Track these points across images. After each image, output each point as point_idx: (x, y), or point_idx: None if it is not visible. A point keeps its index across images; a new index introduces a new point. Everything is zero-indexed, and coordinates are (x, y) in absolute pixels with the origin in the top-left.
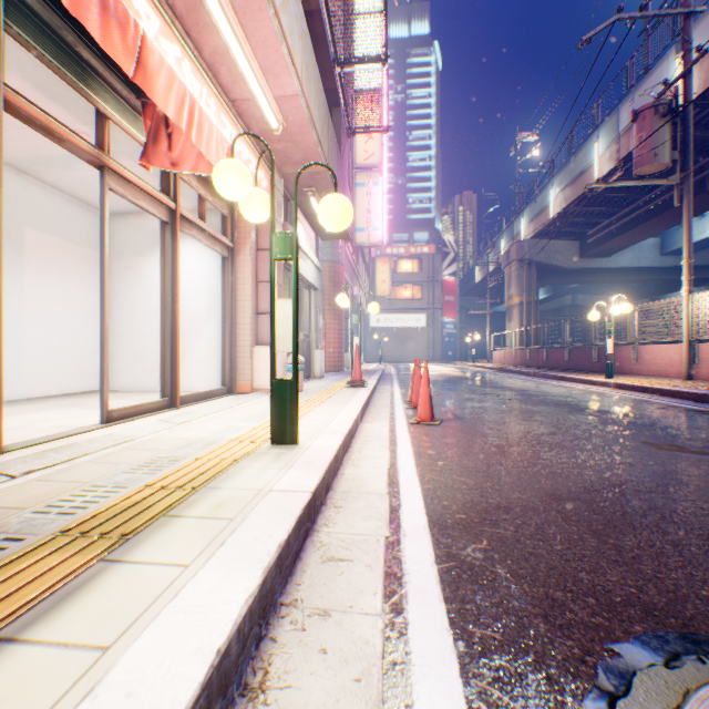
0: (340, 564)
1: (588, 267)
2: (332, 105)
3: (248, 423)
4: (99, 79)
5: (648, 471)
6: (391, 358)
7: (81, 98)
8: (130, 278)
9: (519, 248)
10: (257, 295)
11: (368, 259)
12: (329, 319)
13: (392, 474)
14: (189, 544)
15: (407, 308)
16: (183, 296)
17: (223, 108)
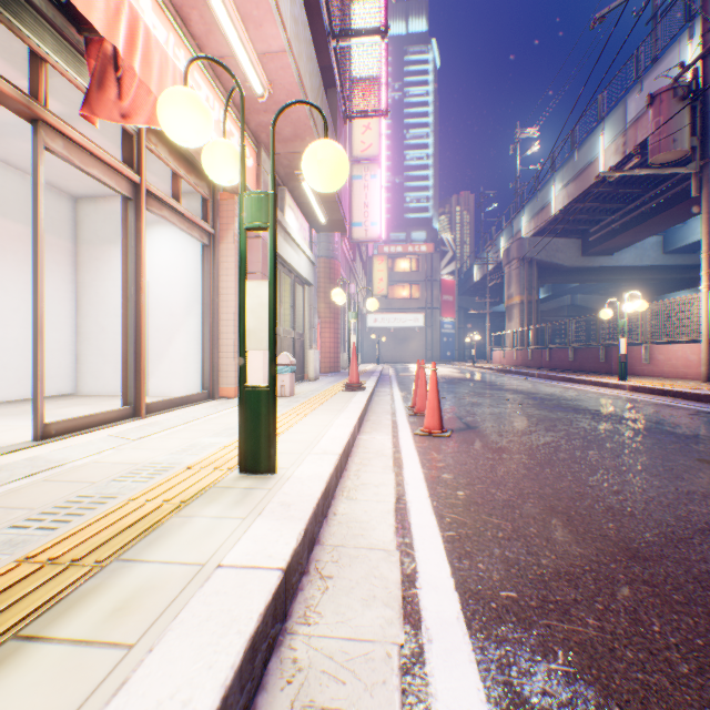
0: None
1: (590, 266)
2: (327, 86)
3: (220, 439)
4: (29, 7)
5: None
6: (389, 358)
7: (14, 38)
8: (100, 269)
9: (519, 246)
10: None
11: (365, 257)
12: (325, 318)
13: (401, 513)
14: None
15: (404, 308)
16: (159, 289)
17: (196, 64)
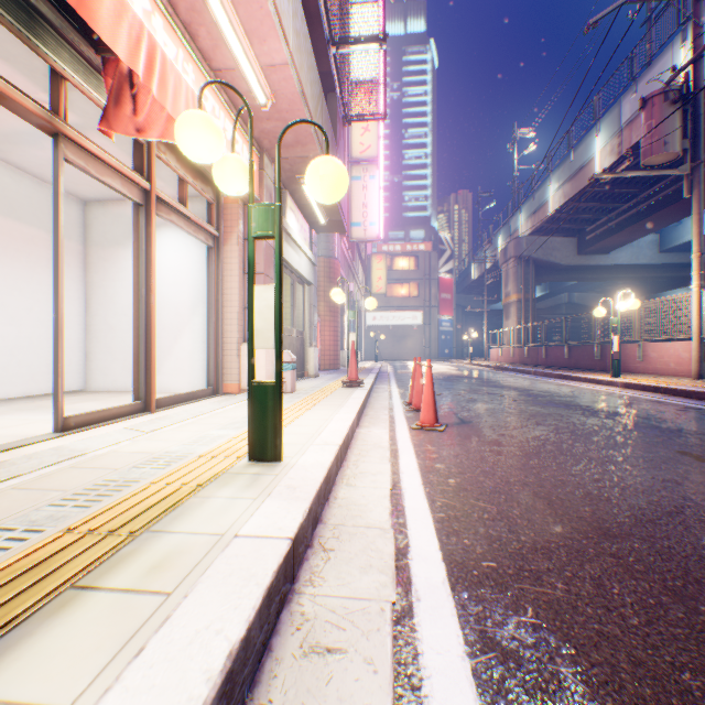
0: (328, 660)
1: (587, 264)
2: (327, 90)
3: (227, 431)
4: (51, 30)
5: (703, 492)
6: (387, 356)
7: (35, 56)
8: (108, 270)
9: (516, 245)
10: (245, 288)
11: (364, 256)
12: (324, 316)
13: (396, 498)
14: (86, 653)
15: (403, 306)
16: (166, 289)
17: (203, 77)
